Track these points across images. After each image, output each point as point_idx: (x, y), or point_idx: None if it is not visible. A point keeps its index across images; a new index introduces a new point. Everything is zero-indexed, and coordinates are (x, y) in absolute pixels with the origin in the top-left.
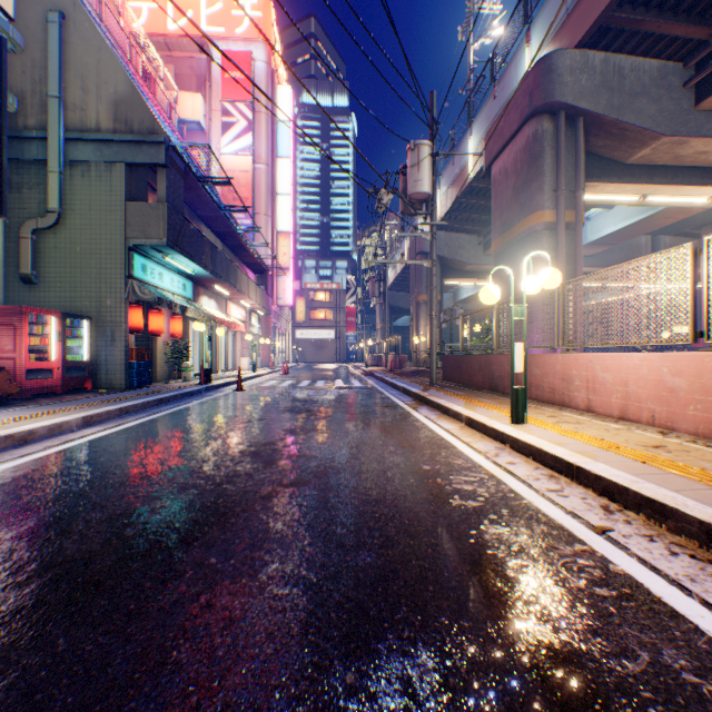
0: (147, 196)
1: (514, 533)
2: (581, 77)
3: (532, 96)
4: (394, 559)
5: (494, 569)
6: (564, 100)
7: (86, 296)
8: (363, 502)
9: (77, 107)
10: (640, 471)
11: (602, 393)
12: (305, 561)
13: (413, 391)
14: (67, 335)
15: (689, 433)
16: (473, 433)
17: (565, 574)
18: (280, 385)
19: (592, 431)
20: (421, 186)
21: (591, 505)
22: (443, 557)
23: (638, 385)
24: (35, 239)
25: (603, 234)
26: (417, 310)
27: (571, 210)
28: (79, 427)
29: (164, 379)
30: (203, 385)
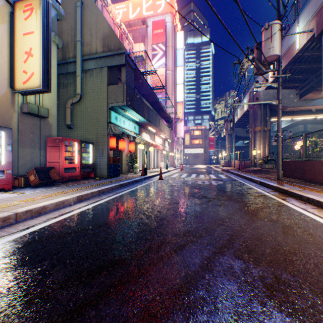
0: (117, 84)
1: None
2: None
3: None
4: None
5: None
6: None
7: (91, 133)
8: None
9: (88, 44)
10: None
11: None
12: None
13: (271, 184)
14: (82, 151)
15: None
16: None
17: None
18: (181, 177)
19: None
20: (272, 51)
21: None
22: None
23: None
24: (71, 108)
25: None
26: (254, 136)
27: None
28: (74, 202)
29: (126, 172)
30: (142, 176)
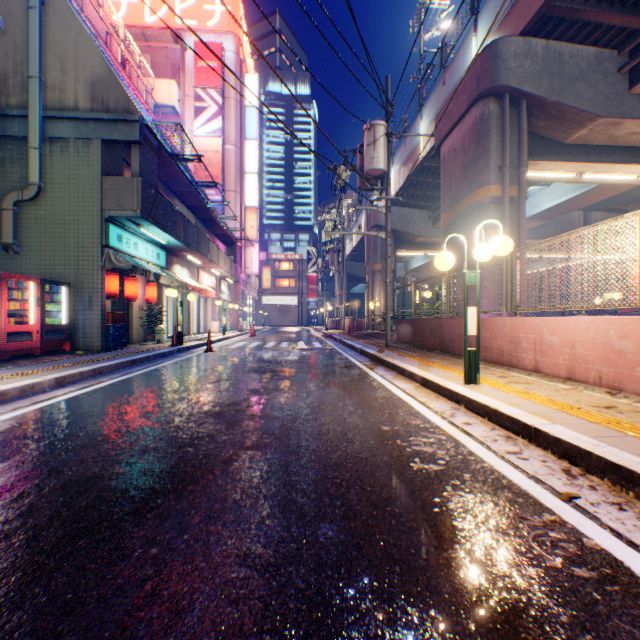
0: (123, 171)
1: (479, 501)
2: (524, 62)
3: (479, 80)
4: (357, 532)
5: (463, 544)
6: (509, 84)
7: (64, 264)
8: (324, 466)
9: (56, 87)
10: (598, 433)
11: (549, 354)
12: (263, 536)
13: (369, 352)
14: (46, 300)
15: (636, 393)
16: (428, 393)
17: (539, 550)
18: (247, 347)
19: (542, 391)
20: (376, 163)
21: (552, 469)
22: (408, 531)
23: (585, 347)
24: (16, 211)
25: (541, 209)
26: (373, 278)
27: (515, 186)
28: (52, 388)
29: (139, 341)
30: (175, 347)
